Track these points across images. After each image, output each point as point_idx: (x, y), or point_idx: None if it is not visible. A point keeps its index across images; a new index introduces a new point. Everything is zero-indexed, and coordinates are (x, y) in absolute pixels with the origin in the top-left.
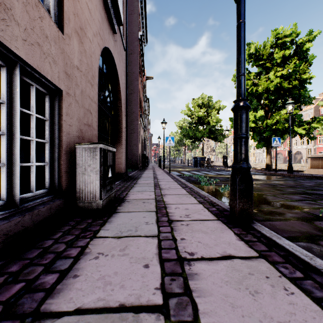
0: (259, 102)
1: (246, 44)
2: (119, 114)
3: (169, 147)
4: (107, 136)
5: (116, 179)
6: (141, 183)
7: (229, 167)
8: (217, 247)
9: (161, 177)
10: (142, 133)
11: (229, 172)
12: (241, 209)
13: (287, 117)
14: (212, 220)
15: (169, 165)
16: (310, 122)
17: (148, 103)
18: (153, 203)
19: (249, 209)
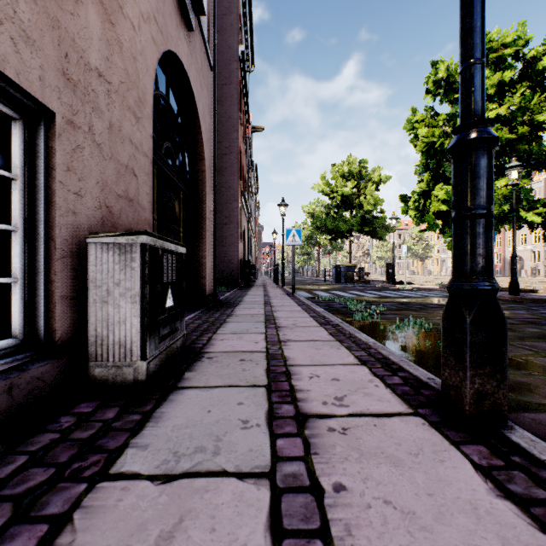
0: None
1: (430, 62)
2: (200, 187)
3: (292, 248)
4: (177, 226)
5: (195, 307)
6: (241, 314)
7: (399, 283)
8: (446, 530)
9: (278, 302)
10: (244, 224)
11: (400, 293)
12: (477, 392)
13: (508, 192)
14: (403, 416)
15: (292, 280)
16: None
17: (256, 172)
18: (261, 363)
19: (497, 393)
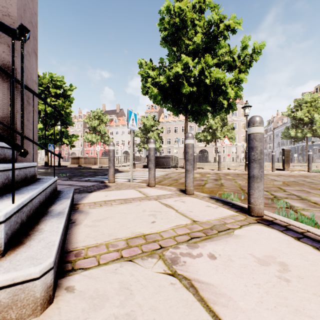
0: (39, 116)
1: None
2: None
3: None
4: None
5: None
6: None
7: None
8: None
9: None
10: None
11: None
12: None
13: (58, 132)
14: None
15: None
16: (72, 137)
17: None
18: None
19: None
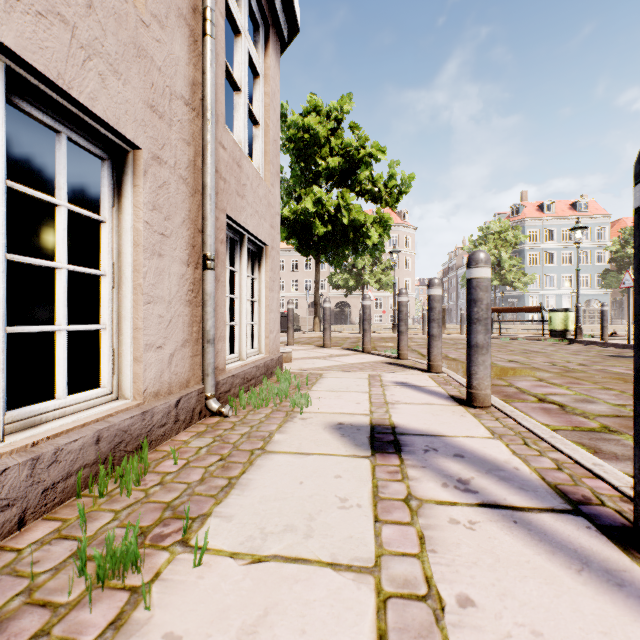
0: None
1: None
2: None
3: None
4: None
5: None
6: None
7: None
8: None
9: None
10: None
11: None
12: None
13: None
14: None
15: None
16: None
17: None
18: None
19: None
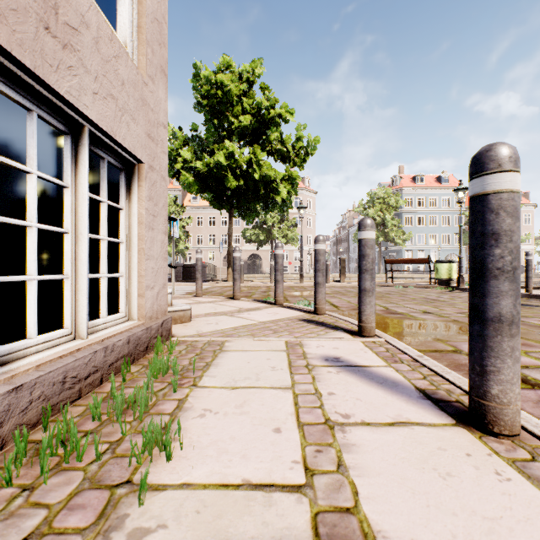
0: None
1: None
2: None
3: None
4: None
5: None
6: None
7: None
8: None
9: None
10: None
11: None
12: None
13: None
14: None
15: None
16: None
17: None
18: None
19: None
